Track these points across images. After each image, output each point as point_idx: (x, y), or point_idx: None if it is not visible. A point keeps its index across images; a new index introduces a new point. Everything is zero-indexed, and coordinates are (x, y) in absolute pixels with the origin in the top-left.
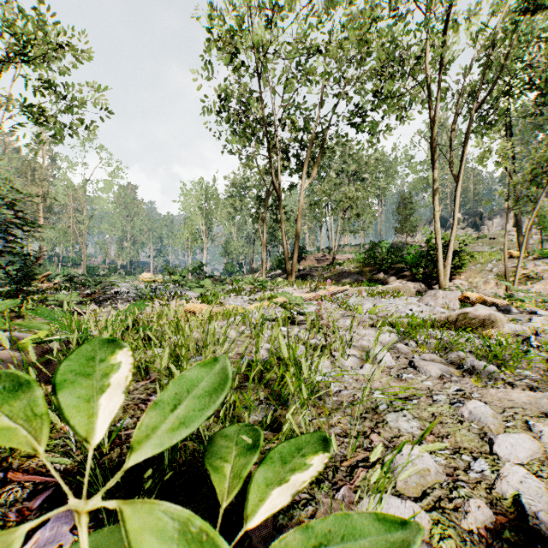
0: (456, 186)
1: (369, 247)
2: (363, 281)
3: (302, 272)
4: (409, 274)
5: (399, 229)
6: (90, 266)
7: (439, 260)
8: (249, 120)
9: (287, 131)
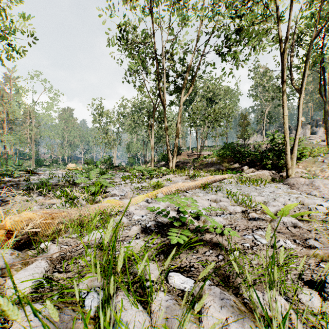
0: (300, 96)
1: (220, 147)
2: (223, 169)
3: (179, 163)
4: (259, 164)
5: (240, 136)
6: (39, 159)
7: (288, 153)
8: (141, 50)
9: (169, 61)
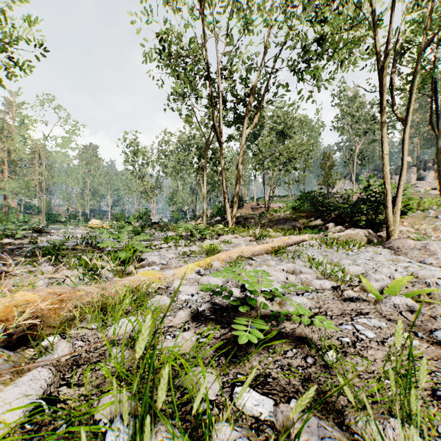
0: (405, 128)
1: (295, 197)
2: (301, 227)
3: (240, 219)
4: (348, 220)
5: (322, 182)
6: (51, 214)
7: (389, 206)
8: (189, 65)
9: (226, 81)
